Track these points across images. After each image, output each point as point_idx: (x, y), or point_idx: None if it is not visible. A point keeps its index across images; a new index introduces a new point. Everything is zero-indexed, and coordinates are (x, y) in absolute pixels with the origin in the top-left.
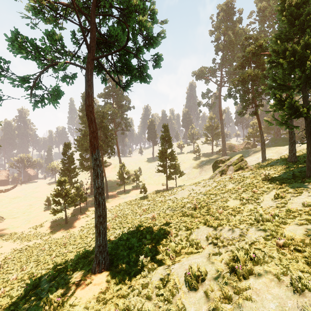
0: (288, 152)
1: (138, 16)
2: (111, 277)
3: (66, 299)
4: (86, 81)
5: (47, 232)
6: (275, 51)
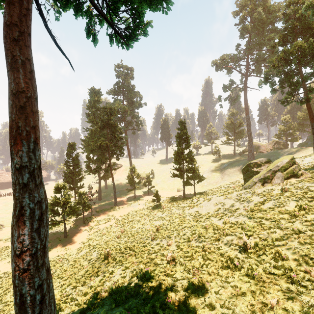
0: None
1: None
2: None
3: None
4: None
5: None
6: None
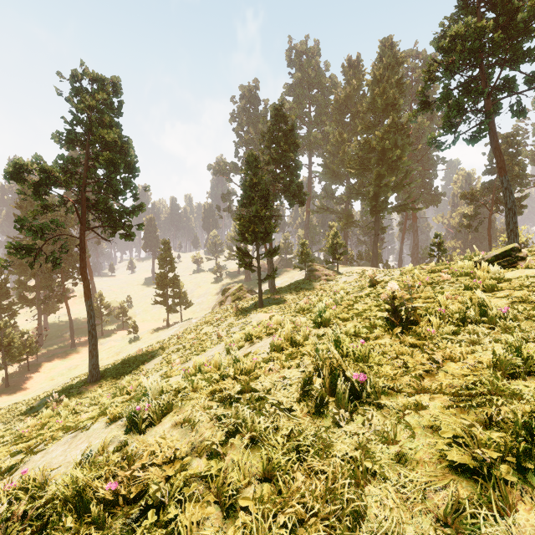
0: (298, 277)
1: (123, 199)
2: (103, 380)
3: (74, 393)
4: (81, 249)
5: None
6: (238, 214)
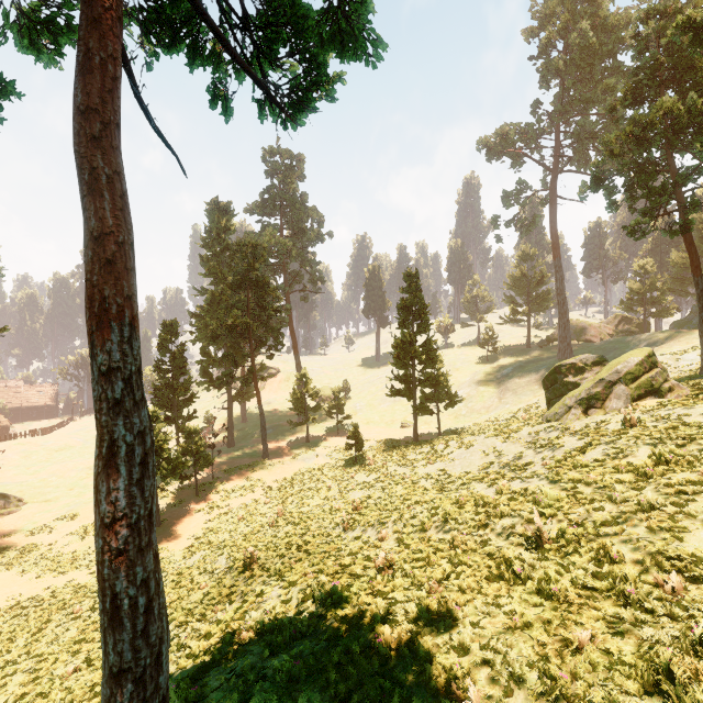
0: None
1: None
2: None
3: None
4: (82, 2)
5: None
6: None
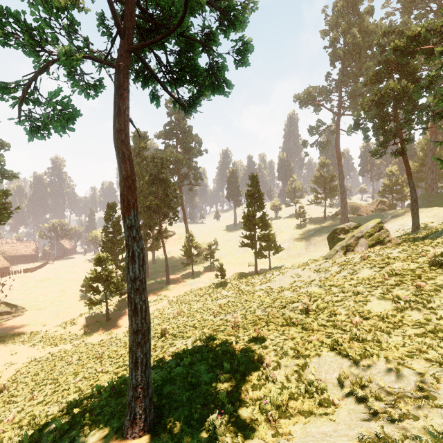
0: None
1: None
2: None
3: None
4: (116, 88)
5: (81, 332)
6: None
